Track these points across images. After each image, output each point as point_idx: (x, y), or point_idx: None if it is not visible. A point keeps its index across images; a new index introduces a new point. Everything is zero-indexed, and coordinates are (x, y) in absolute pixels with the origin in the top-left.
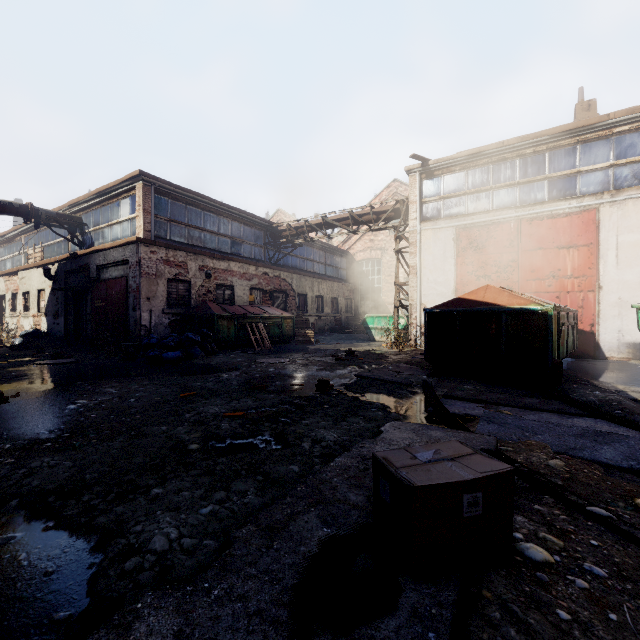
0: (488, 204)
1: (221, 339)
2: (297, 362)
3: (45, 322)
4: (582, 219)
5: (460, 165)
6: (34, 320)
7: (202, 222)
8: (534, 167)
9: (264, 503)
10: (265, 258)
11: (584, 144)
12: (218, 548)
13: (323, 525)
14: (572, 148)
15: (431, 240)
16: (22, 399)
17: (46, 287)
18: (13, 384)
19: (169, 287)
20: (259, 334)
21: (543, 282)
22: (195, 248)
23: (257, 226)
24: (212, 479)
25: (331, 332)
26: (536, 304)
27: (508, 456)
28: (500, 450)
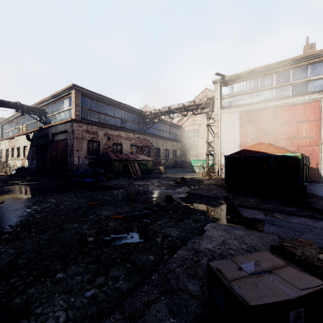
0: (258, 99)
1: (115, 171)
2: (154, 184)
3: (27, 162)
4: (311, 106)
5: (242, 78)
6: (22, 161)
7: (106, 111)
8: (284, 78)
9: (129, 288)
10: (138, 129)
11: (312, 65)
12: None
13: (170, 315)
14: (305, 67)
15: (226, 119)
16: (4, 205)
17: (27, 145)
18: (3, 196)
19: (88, 144)
20: (135, 169)
21: (289, 141)
22: (102, 124)
23: (134, 113)
24: (97, 265)
25: (172, 168)
26: (291, 152)
27: (290, 251)
28: (283, 245)
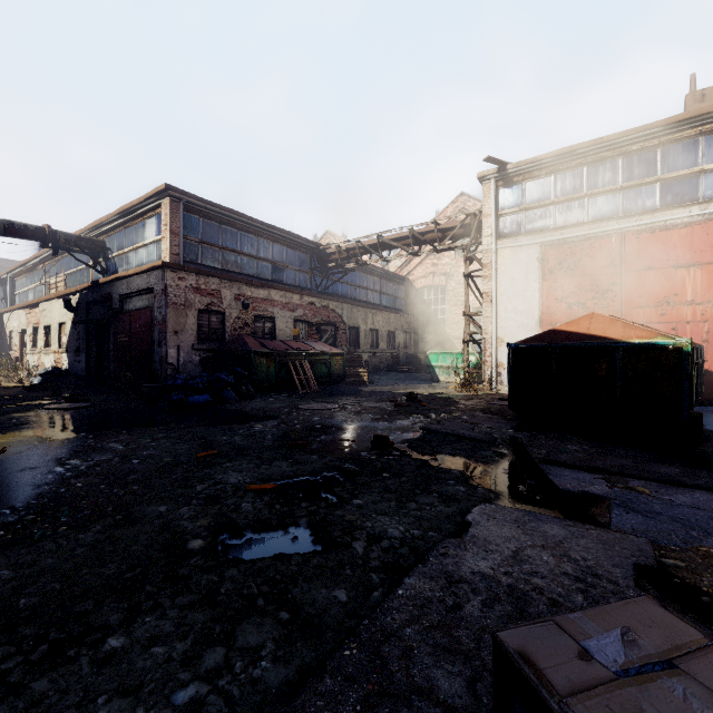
0: (582, 215)
1: (259, 380)
2: (348, 409)
3: (66, 359)
4: (707, 230)
5: (546, 168)
6: (55, 357)
7: (238, 244)
8: (642, 167)
9: (286, 680)
10: (311, 285)
11: (709, 135)
12: None
13: None
14: (693, 141)
15: (510, 260)
16: (5, 457)
17: (67, 320)
18: (7, 435)
19: (200, 319)
20: (304, 374)
21: (654, 310)
22: (230, 274)
23: (302, 249)
24: (209, 615)
25: (387, 371)
26: (664, 337)
27: (683, 580)
28: (663, 565)
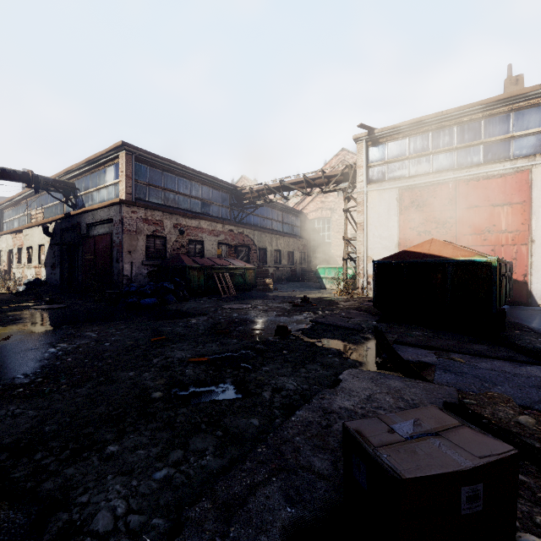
0: (428, 167)
1: (192, 287)
2: (258, 308)
3: (44, 272)
4: (515, 179)
5: (403, 133)
6: (36, 271)
7: (176, 186)
8: (470, 133)
9: (222, 466)
10: (230, 217)
11: (517, 111)
12: (168, 530)
13: (286, 502)
14: (506, 115)
15: (376, 200)
16: (11, 342)
17: (45, 243)
18: (7, 327)
19: (148, 242)
20: (225, 283)
21: (479, 236)
22: (170, 208)
23: (224, 189)
24: (171, 434)
25: (287, 281)
26: (480, 256)
27: (473, 410)
28: (463, 403)
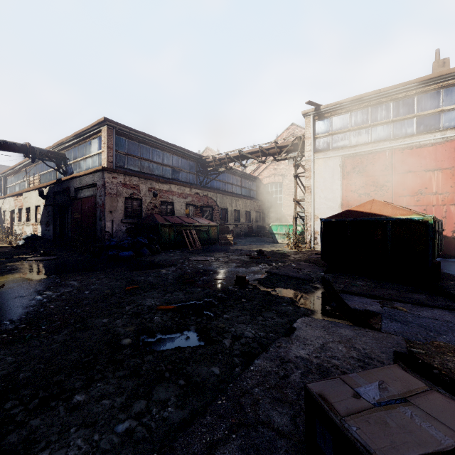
0: (367, 138)
1: (164, 242)
2: (220, 260)
3: (40, 229)
4: (445, 148)
5: (345, 108)
6: (33, 227)
7: (150, 156)
8: (405, 108)
9: (183, 418)
10: (197, 182)
11: (446, 88)
12: None
13: None
14: (436, 92)
15: (322, 166)
16: (4, 290)
17: (41, 204)
18: (4, 276)
19: (126, 203)
20: (192, 238)
21: (412, 198)
22: (145, 175)
23: (191, 158)
24: (136, 382)
25: (245, 236)
26: (417, 214)
27: (423, 360)
28: (412, 352)
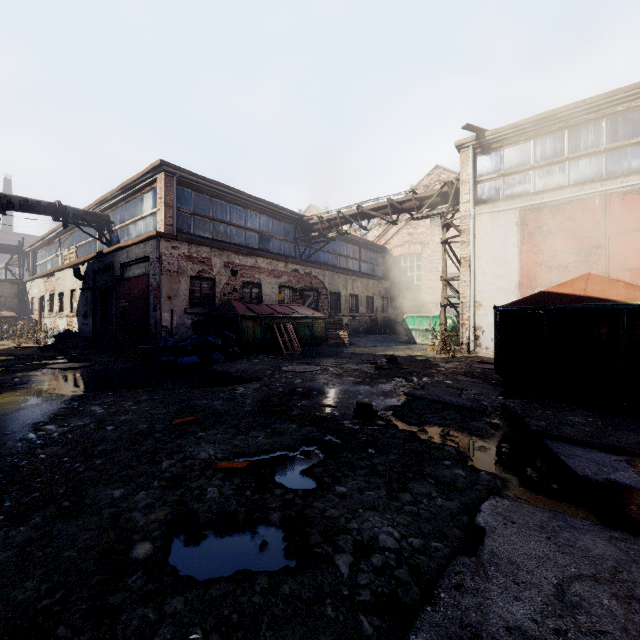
0: (563, 179)
1: (246, 342)
2: (329, 371)
3: (76, 322)
4: None
5: (525, 134)
6: (67, 320)
7: (228, 216)
8: (628, 128)
9: None
10: (295, 254)
11: None
12: None
13: None
14: None
15: (488, 226)
16: None
17: (77, 287)
18: (2, 395)
19: (192, 285)
20: (288, 336)
21: None
22: (220, 243)
23: (287, 220)
24: None
25: (366, 333)
26: None
27: None
28: None
